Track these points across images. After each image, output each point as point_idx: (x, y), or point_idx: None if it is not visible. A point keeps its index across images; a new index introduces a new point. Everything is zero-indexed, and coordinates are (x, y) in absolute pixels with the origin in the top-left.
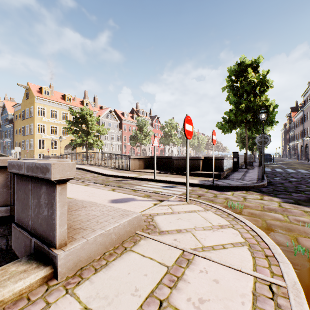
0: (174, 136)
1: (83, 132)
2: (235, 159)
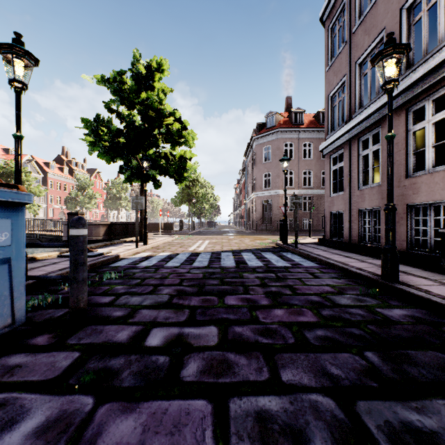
0: (124, 200)
1: None
2: (181, 224)
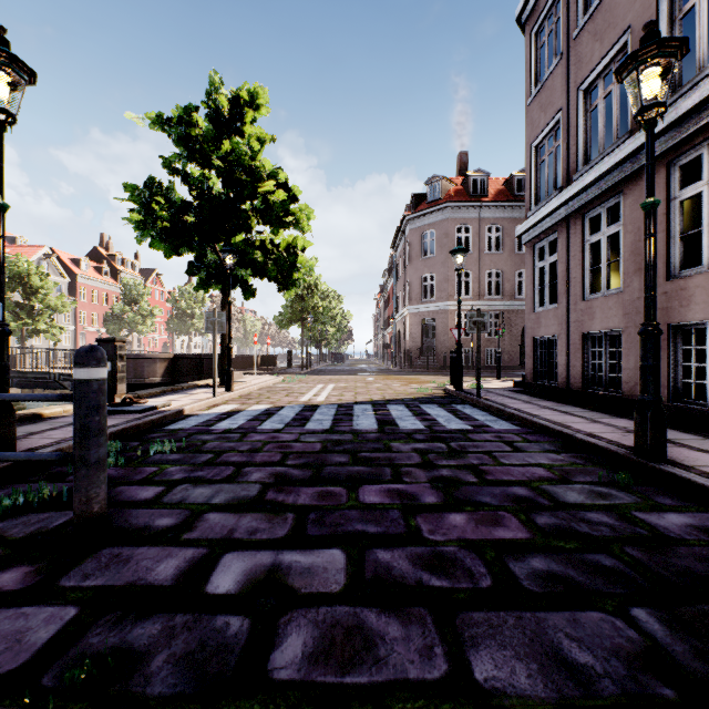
0: (200, 319)
1: (12, 306)
2: (289, 357)
